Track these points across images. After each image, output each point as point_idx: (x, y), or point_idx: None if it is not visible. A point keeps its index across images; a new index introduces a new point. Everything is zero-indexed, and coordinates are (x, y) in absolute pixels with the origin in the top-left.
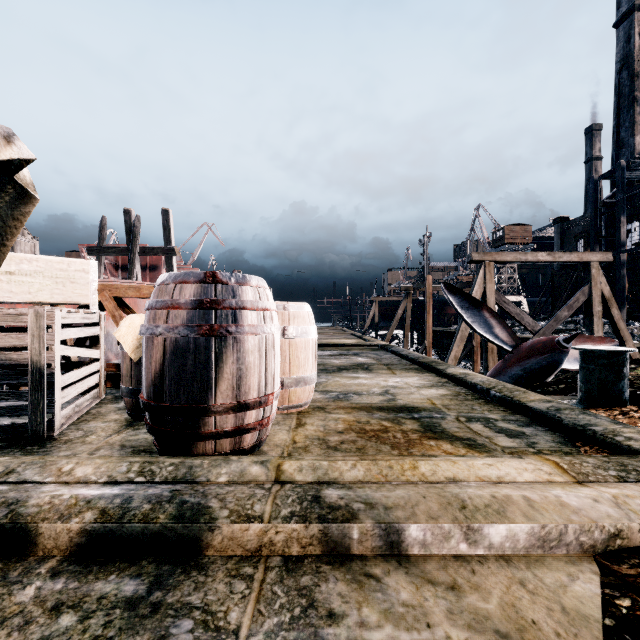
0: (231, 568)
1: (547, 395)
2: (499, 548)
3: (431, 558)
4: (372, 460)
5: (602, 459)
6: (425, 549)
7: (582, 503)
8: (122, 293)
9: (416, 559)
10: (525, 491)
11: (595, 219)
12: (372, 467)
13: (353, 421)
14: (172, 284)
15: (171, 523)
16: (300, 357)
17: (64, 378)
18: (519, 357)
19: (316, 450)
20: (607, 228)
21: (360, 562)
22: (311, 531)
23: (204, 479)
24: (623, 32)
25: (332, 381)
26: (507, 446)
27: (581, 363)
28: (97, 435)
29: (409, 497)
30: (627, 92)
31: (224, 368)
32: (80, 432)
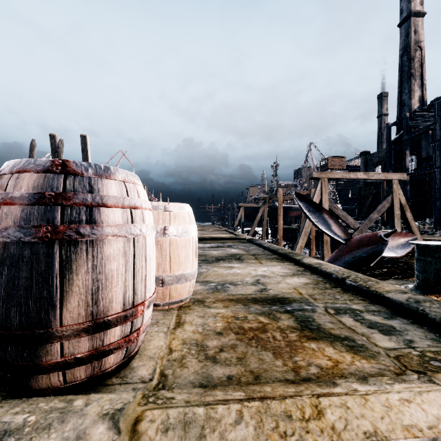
0: None
1: (376, 277)
2: None
3: None
4: (262, 400)
5: None
6: None
7: None
8: None
9: None
10: None
11: (389, 152)
12: (264, 416)
13: (231, 317)
14: (8, 174)
15: None
16: (180, 255)
17: None
18: (351, 248)
19: (193, 363)
20: (395, 159)
21: None
22: None
23: None
24: (404, 30)
25: (211, 271)
26: (388, 347)
27: (418, 256)
28: None
29: None
30: (406, 70)
31: (74, 280)
32: None
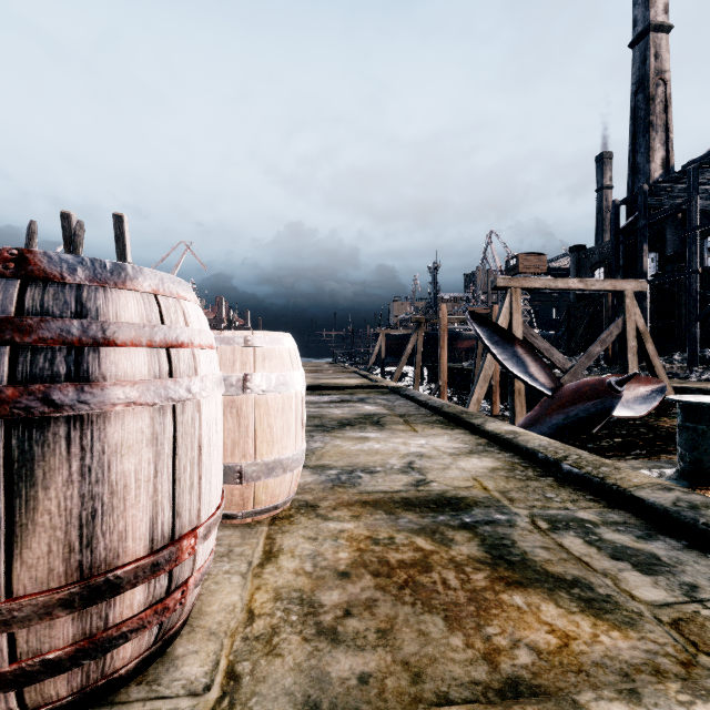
0: None
1: (604, 453)
2: None
3: None
4: None
5: None
6: None
7: None
8: None
9: None
10: None
11: (616, 247)
12: None
13: (365, 539)
14: None
15: None
16: (274, 426)
17: None
18: (561, 403)
19: (292, 646)
20: (625, 258)
21: None
22: None
23: None
24: (639, 53)
25: (331, 446)
26: (655, 601)
27: (683, 421)
28: None
29: None
30: (643, 116)
31: (38, 500)
32: None
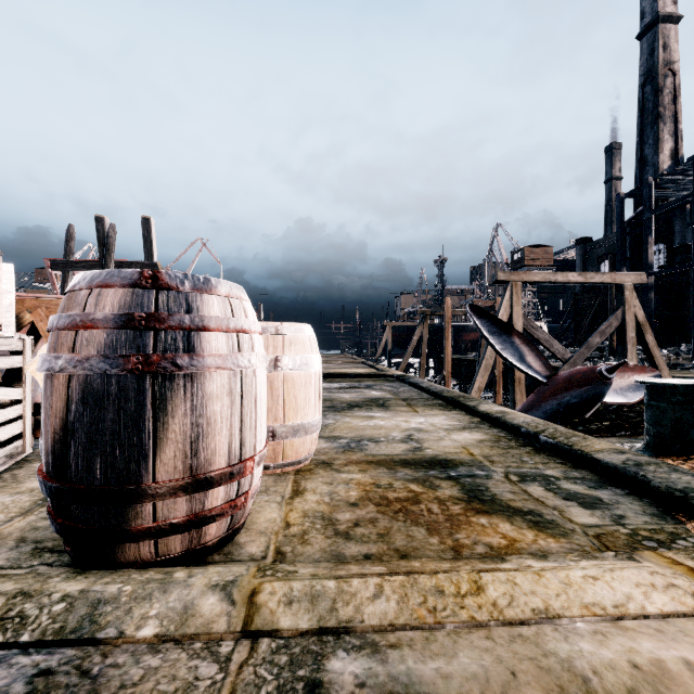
0: None
1: (591, 434)
2: None
3: None
4: (408, 574)
5: None
6: None
7: None
8: None
9: None
10: (680, 645)
11: (621, 239)
12: (409, 591)
13: (370, 484)
14: (86, 289)
15: None
16: (298, 397)
17: None
18: (555, 389)
19: (318, 540)
20: (631, 250)
21: None
22: None
23: (113, 632)
24: (647, 44)
25: (341, 423)
26: (587, 524)
27: (648, 400)
28: None
29: (486, 675)
30: (651, 107)
31: (169, 424)
32: None
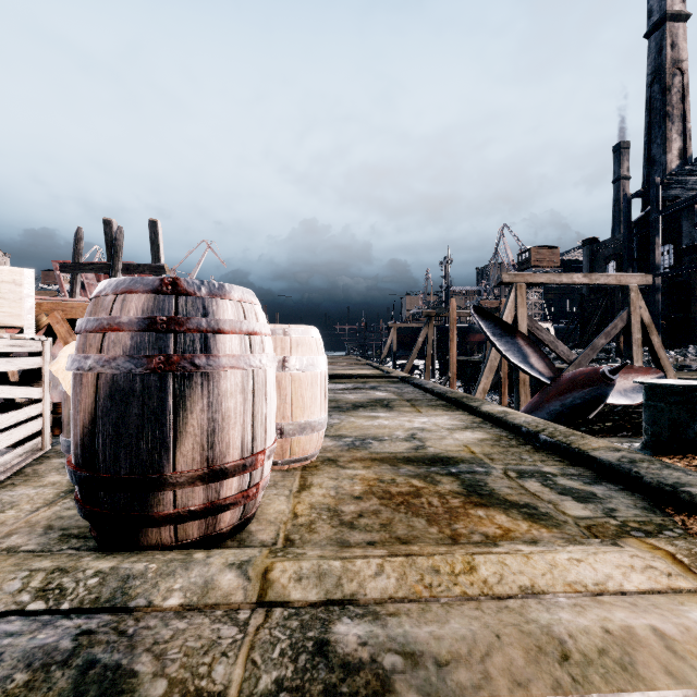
0: None
1: (594, 435)
2: None
3: None
4: (407, 556)
5: None
6: None
7: None
8: (79, 314)
9: None
10: (650, 615)
11: (628, 240)
12: (408, 570)
13: (374, 480)
14: (112, 295)
15: None
16: (305, 396)
17: None
18: (559, 390)
19: (325, 529)
20: (639, 250)
21: None
22: None
23: (143, 602)
24: (654, 43)
25: (346, 422)
26: (580, 516)
27: (646, 400)
28: (18, 509)
29: (474, 637)
30: (659, 107)
31: (188, 419)
32: None
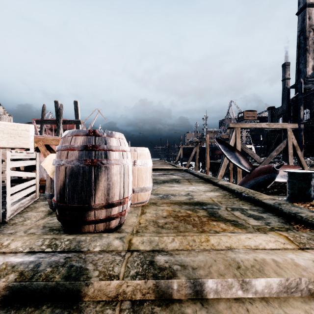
0: (98, 310)
1: (268, 195)
2: (261, 293)
3: (221, 300)
4: (183, 236)
5: (310, 234)
6: (217, 294)
7: (307, 263)
8: (49, 142)
9: (212, 301)
10: (272, 255)
11: (288, 107)
12: (183, 240)
13: (171, 211)
14: (70, 136)
15: (62, 281)
16: (143, 176)
17: (13, 188)
18: (253, 175)
19: (151, 228)
20: (293, 112)
21: (178, 304)
22: (148, 285)
23: (86, 249)
24: (301, 17)
25: (160, 188)
26: (255, 225)
27: (288, 179)
28: (31, 220)
29: (206, 261)
30: (303, 46)
31: (99, 184)
32: (22, 218)
